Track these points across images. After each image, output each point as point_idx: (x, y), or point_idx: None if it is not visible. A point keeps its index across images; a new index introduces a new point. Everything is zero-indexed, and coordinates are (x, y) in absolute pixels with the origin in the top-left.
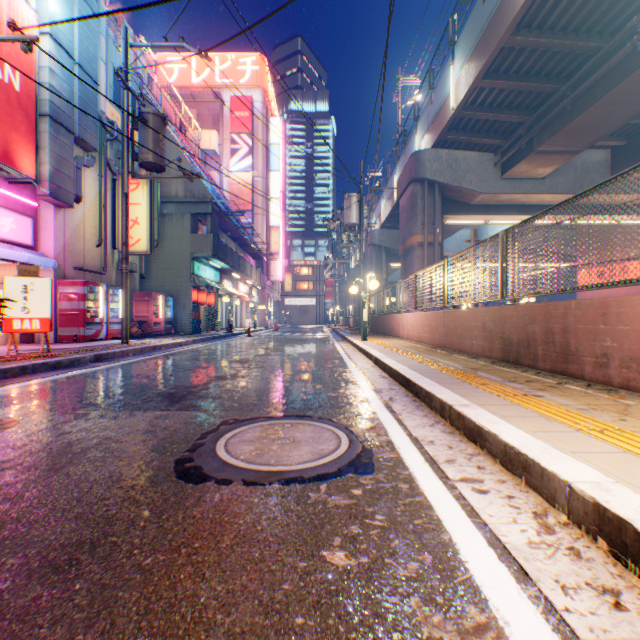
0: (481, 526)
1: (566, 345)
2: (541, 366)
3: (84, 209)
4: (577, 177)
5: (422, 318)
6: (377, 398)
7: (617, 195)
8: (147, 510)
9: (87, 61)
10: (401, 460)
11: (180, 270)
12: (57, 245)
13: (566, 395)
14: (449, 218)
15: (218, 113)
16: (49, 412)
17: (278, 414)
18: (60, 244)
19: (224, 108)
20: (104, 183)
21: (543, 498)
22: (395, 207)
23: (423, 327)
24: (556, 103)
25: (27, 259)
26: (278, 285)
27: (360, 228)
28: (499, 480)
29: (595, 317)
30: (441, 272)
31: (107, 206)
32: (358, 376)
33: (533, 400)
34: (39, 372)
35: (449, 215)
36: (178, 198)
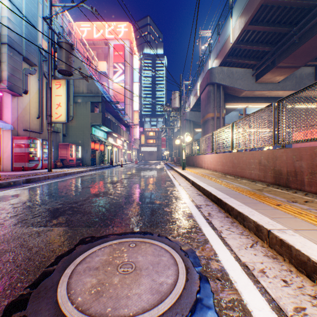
0: None
1: None
2: (307, 189)
3: (29, 97)
4: (297, 82)
5: (216, 157)
6: (199, 213)
7: None
8: None
9: (30, 16)
10: (245, 307)
11: (85, 132)
12: (13, 117)
13: None
14: (227, 104)
15: (107, 53)
16: None
17: (127, 231)
18: (15, 116)
19: (110, 50)
20: (41, 84)
21: None
22: (198, 100)
23: (217, 162)
24: (289, 39)
25: None
26: (137, 141)
27: (180, 110)
28: None
29: None
30: (223, 133)
31: (43, 96)
32: (183, 194)
33: None
34: None
35: (227, 102)
36: (83, 94)
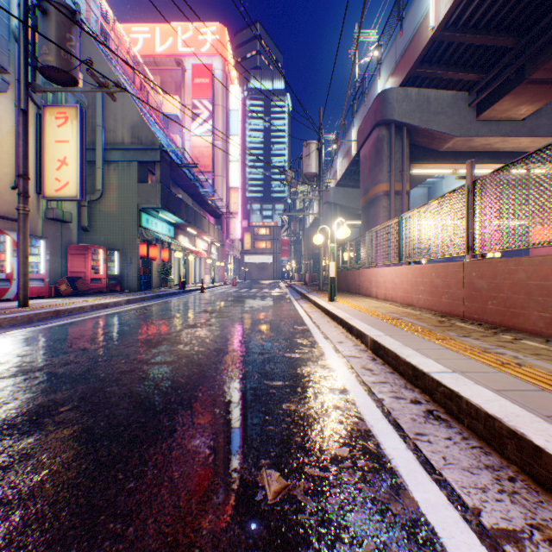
0: None
1: None
2: None
3: None
4: None
5: (413, 273)
6: None
7: None
8: None
9: None
10: None
11: (126, 222)
12: None
13: None
14: (415, 167)
15: (180, 80)
16: None
17: None
18: None
19: (186, 75)
20: None
21: None
22: (352, 163)
23: (415, 285)
24: None
25: None
26: (238, 244)
27: (319, 179)
28: None
29: None
30: None
31: None
32: (366, 405)
33: None
34: None
35: (416, 163)
36: (124, 145)
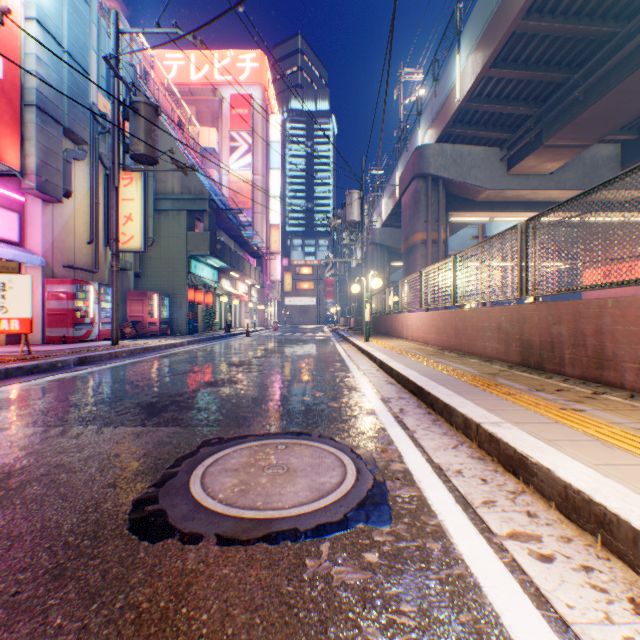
0: (560, 628)
1: (601, 349)
2: (569, 372)
3: (74, 204)
4: (586, 172)
5: (428, 318)
6: (386, 409)
7: (627, 191)
8: (72, 593)
9: (77, 50)
10: (425, 501)
11: (176, 269)
12: (45, 242)
13: (611, 409)
14: (453, 215)
15: (217, 110)
16: (3, 428)
17: (271, 431)
18: (48, 241)
19: (223, 105)
20: (96, 178)
21: (638, 574)
22: (397, 205)
23: (429, 327)
24: (567, 94)
25: (11, 256)
26: (278, 285)
27: (361, 226)
28: (563, 537)
29: (639, 317)
30: (445, 271)
31: (99, 202)
32: (362, 382)
33: (576, 416)
34: (13, 377)
35: (453, 212)
36: (174, 195)
